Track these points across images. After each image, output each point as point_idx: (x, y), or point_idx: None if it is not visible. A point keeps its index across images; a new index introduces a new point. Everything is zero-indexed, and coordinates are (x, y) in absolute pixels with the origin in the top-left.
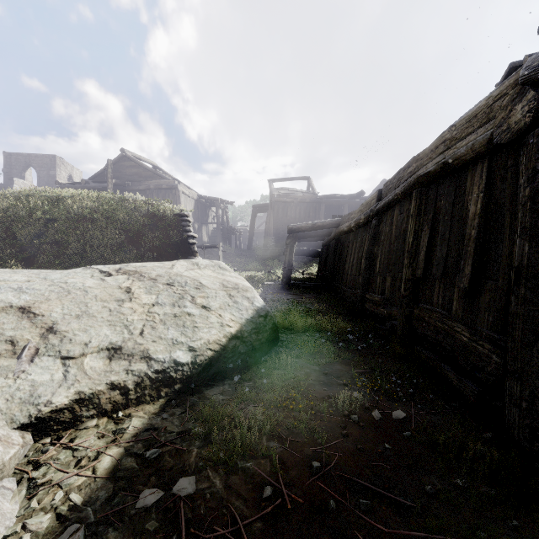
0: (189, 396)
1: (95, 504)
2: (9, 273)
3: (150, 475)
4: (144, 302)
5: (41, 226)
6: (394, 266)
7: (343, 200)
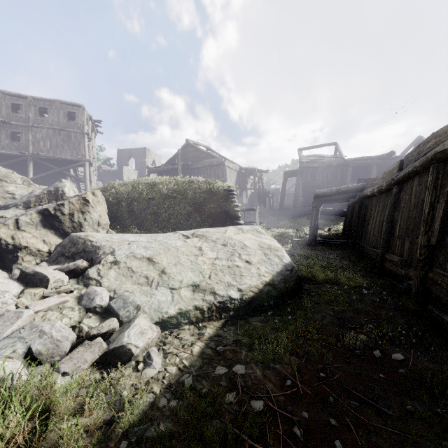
0: (239, 320)
1: (194, 367)
2: (138, 236)
3: (220, 360)
4: (210, 257)
5: (145, 202)
6: (412, 232)
7: (371, 161)
